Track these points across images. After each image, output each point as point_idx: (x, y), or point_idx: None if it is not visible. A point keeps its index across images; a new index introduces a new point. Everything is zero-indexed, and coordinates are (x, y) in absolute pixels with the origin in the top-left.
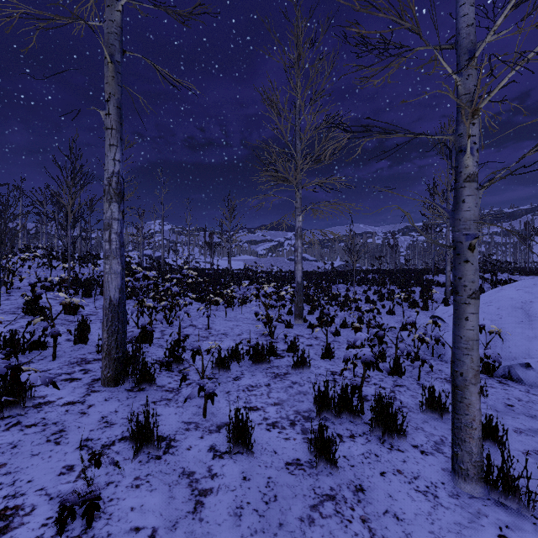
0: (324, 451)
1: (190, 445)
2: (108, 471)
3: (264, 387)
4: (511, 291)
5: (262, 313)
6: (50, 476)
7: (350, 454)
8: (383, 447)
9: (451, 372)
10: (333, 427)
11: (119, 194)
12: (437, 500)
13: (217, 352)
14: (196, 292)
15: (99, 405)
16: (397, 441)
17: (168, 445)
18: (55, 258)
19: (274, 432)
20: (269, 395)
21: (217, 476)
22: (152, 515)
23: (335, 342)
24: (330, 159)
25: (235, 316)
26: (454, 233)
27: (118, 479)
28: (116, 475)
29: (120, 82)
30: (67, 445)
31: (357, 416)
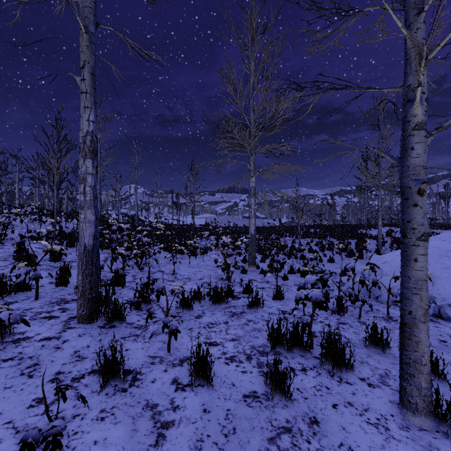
0: (279, 385)
1: (154, 378)
2: (75, 403)
3: (223, 325)
4: (437, 241)
5: (221, 261)
6: (20, 408)
7: (302, 386)
8: (333, 380)
9: (388, 312)
10: (286, 361)
11: (93, 151)
12: (389, 433)
13: (180, 292)
14: (164, 243)
15: (73, 340)
16: (345, 374)
17: (134, 378)
18: (45, 214)
19: (232, 366)
20: (227, 331)
21: (179, 408)
22: (114, 449)
23: (284, 285)
24: (279, 128)
25: (198, 263)
26: (402, 179)
27: (84, 412)
28: (83, 407)
29: (94, 51)
30: (39, 378)
31: (307, 351)
